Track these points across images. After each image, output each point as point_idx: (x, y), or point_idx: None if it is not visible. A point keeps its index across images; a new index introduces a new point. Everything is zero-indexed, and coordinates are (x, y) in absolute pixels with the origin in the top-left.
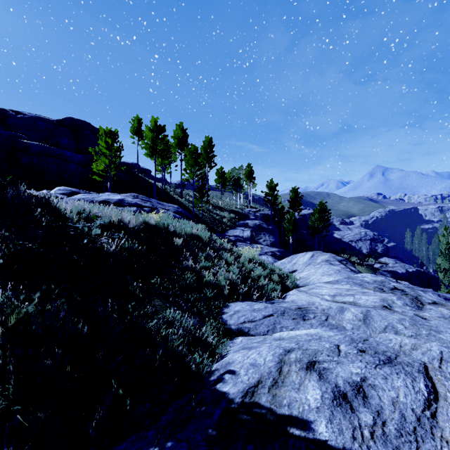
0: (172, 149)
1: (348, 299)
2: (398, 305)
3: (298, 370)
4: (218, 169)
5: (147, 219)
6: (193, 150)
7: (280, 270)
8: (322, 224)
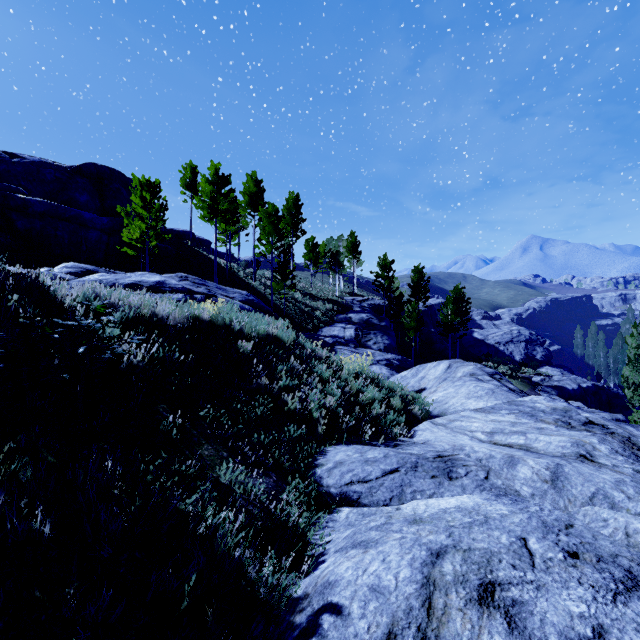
0: (241, 210)
1: (516, 439)
2: (603, 453)
3: (464, 606)
4: (308, 239)
5: (197, 311)
6: (272, 210)
7: (402, 389)
8: (458, 319)
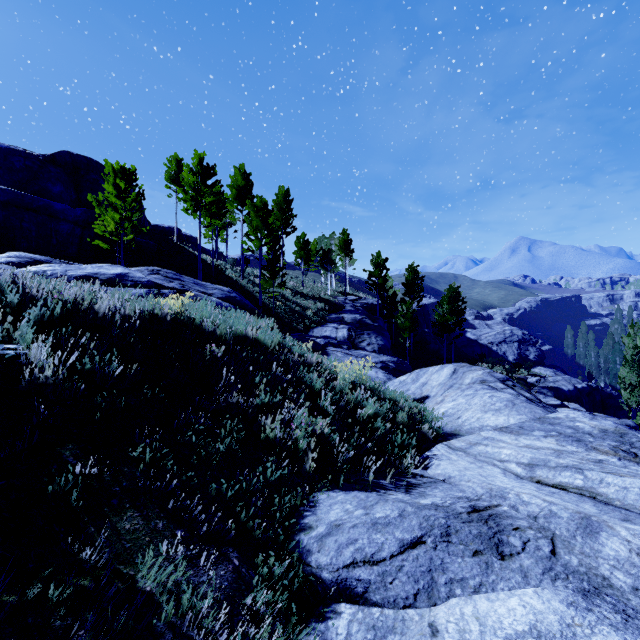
0: (228, 204)
1: (569, 478)
2: None
3: None
4: (298, 236)
5: (155, 308)
6: (260, 204)
7: (405, 399)
8: (454, 319)
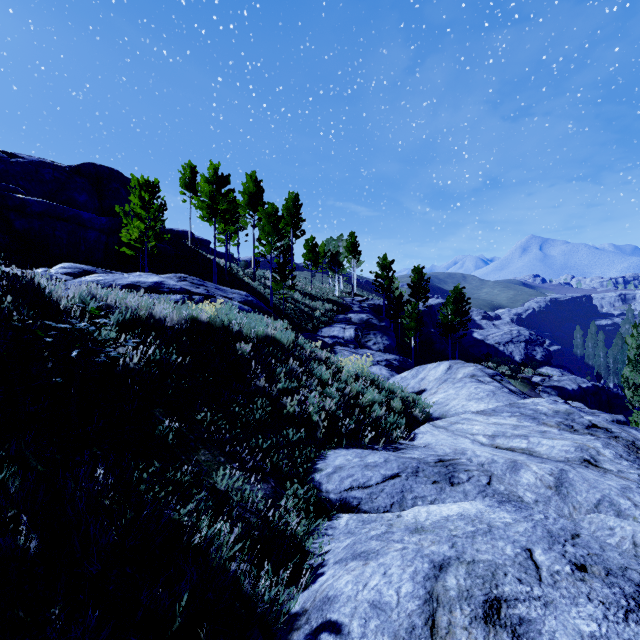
0: (241, 210)
1: (518, 443)
2: (607, 458)
3: (469, 625)
4: (307, 239)
5: (195, 312)
6: (271, 211)
7: (402, 391)
8: (458, 319)
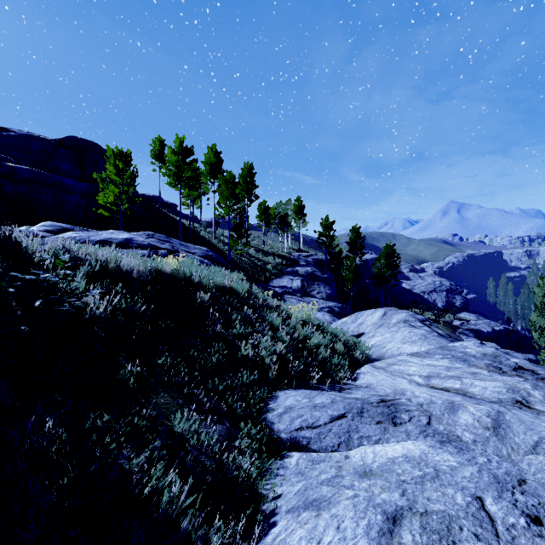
0: (203, 177)
1: (452, 384)
2: (537, 399)
3: None
4: (260, 203)
5: (160, 265)
6: (229, 178)
7: (343, 334)
8: (390, 272)
